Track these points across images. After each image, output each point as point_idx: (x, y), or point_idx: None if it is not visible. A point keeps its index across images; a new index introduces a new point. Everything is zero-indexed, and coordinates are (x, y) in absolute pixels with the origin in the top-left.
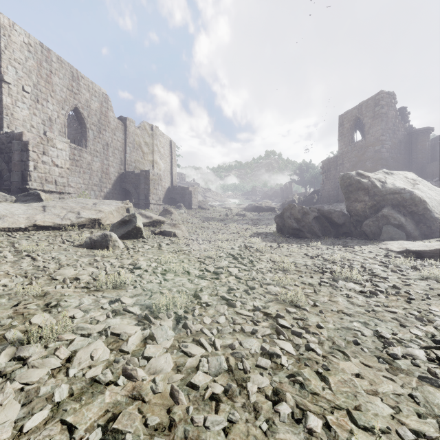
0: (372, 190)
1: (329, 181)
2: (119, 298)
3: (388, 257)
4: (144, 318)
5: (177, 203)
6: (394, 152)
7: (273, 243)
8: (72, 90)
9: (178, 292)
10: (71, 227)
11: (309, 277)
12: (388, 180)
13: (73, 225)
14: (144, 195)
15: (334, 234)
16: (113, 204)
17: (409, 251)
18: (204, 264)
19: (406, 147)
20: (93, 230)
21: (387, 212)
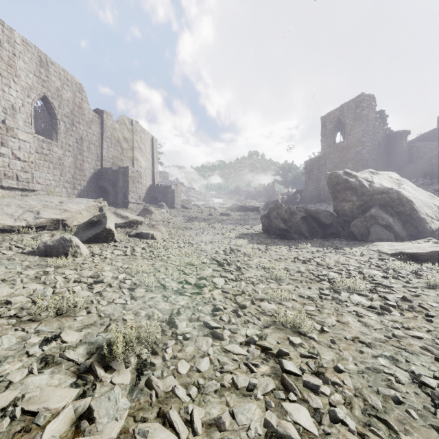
0: (359, 189)
1: (312, 182)
2: (60, 332)
3: (382, 260)
4: (88, 370)
5: (158, 202)
6: (374, 153)
7: (260, 245)
8: (40, 76)
9: (147, 317)
10: (27, 229)
11: (307, 287)
12: (375, 180)
13: (29, 226)
14: (123, 193)
15: (321, 234)
16: (84, 202)
17: (403, 254)
18: (184, 273)
19: (385, 149)
20: (56, 233)
21: (375, 212)
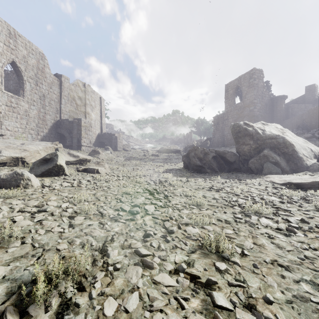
0: (255, 136)
1: (218, 132)
2: None
3: (276, 188)
4: None
5: (105, 146)
6: (262, 111)
7: (182, 178)
8: (9, 46)
9: (81, 246)
10: None
11: (222, 212)
12: (266, 129)
13: None
14: (77, 139)
15: (227, 169)
16: (42, 144)
17: (290, 184)
18: (120, 202)
19: (270, 108)
20: (15, 168)
21: (267, 153)
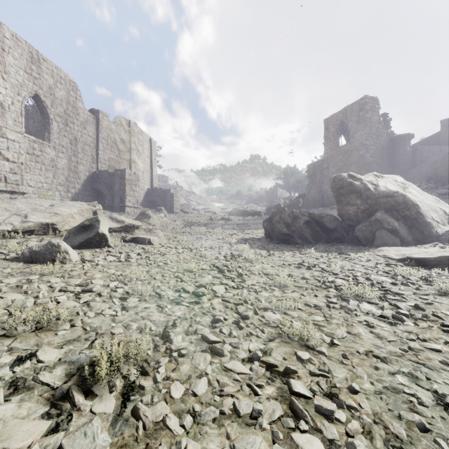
0: (364, 193)
1: (315, 186)
2: (37, 349)
3: (389, 266)
4: (65, 396)
5: (157, 206)
6: (377, 157)
7: (262, 251)
8: (31, 73)
9: (139, 330)
10: (13, 233)
11: (313, 295)
12: (380, 183)
13: (15, 231)
14: (119, 197)
15: (325, 239)
16: (77, 206)
17: (410, 259)
18: (182, 281)
19: (389, 152)
20: (45, 237)
21: (380, 217)
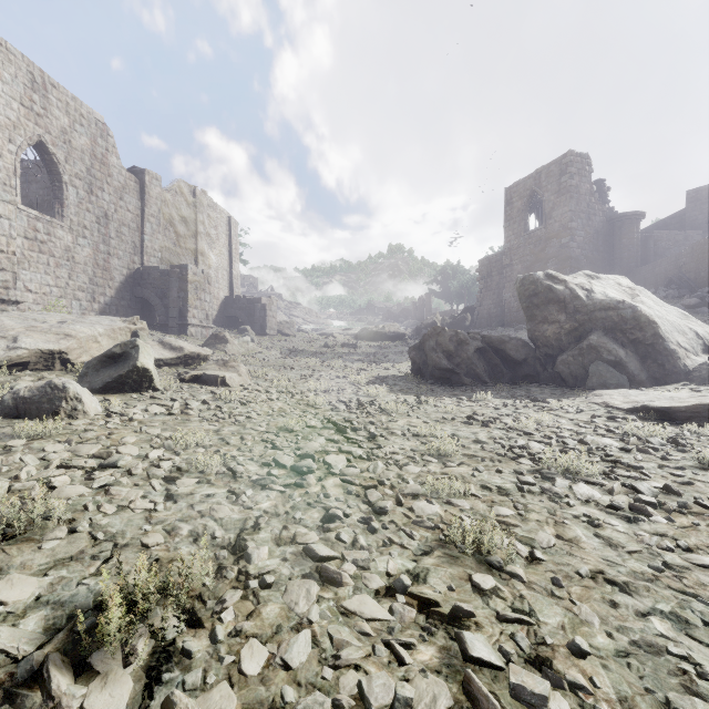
0: (571, 303)
1: (490, 293)
2: None
3: (614, 420)
4: (36, 676)
5: (240, 325)
6: (588, 248)
7: (408, 396)
8: (32, 107)
9: (192, 538)
10: None
11: (494, 470)
12: (596, 287)
13: None
14: (178, 310)
15: (509, 377)
16: (104, 323)
17: (647, 409)
18: (274, 447)
19: (606, 241)
20: (47, 375)
21: (597, 341)
